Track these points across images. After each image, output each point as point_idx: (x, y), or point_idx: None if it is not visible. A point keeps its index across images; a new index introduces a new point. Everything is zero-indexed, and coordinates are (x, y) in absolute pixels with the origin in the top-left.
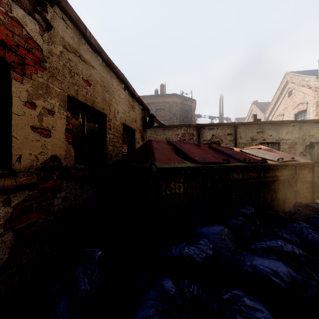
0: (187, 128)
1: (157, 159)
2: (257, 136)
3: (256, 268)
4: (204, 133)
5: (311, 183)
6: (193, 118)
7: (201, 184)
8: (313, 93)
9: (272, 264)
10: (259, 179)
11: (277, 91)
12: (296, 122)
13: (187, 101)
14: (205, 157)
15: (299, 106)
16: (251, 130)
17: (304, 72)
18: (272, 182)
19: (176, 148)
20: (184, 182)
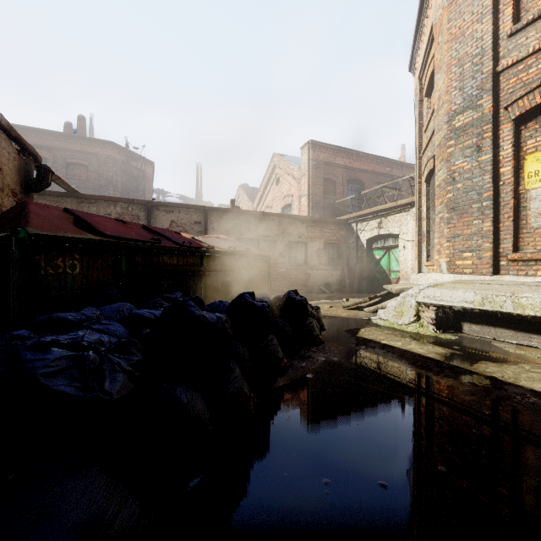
0: (128, 205)
1: (34, 225)
2: (234, 229)
3: (133, 312)
4: (158, 217)
5: (267, 278)
6: (148, 194)
7: (112, 266)
8: (297, 185)
9: (153, 311)
10: (201, 267)
11: (266, 176)
12: (275, 216)
13: (137, 161)
14: (124, 233)
15: (285, 198)
16: (226, 220)
17: (291, 158)
18: (219, 272)
19: (78, 218)
20: (82, 260)
